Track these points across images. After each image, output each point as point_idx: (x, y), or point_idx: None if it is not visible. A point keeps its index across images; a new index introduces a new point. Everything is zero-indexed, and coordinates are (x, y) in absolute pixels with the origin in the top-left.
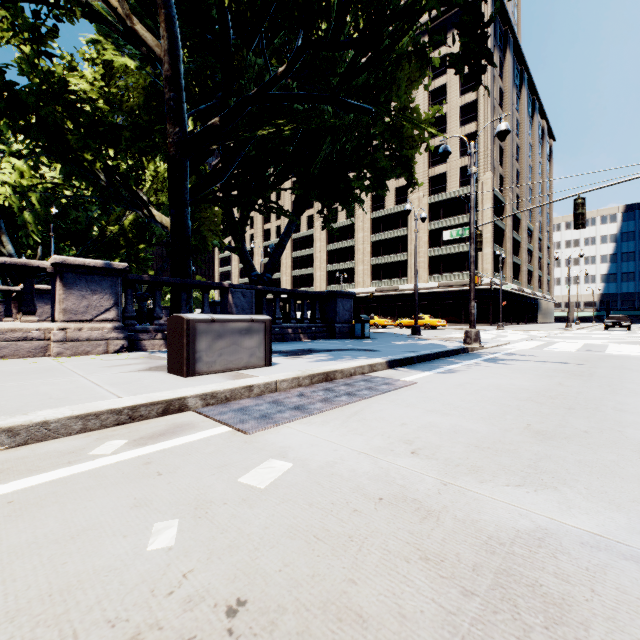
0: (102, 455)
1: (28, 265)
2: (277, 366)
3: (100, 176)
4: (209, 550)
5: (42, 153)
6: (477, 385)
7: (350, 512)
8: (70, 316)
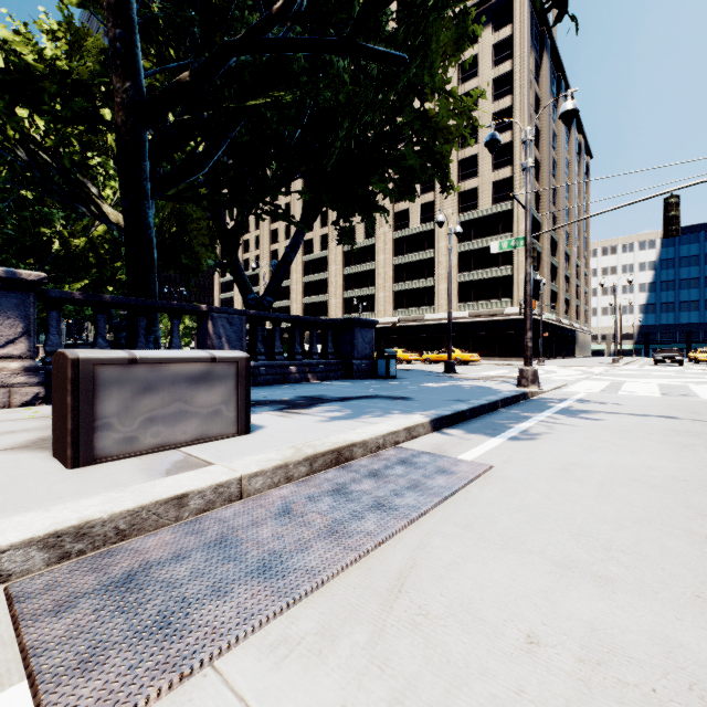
0: None
1: None
2: (258, 434)
3: (18, 151)
4: None
5: None
6: (593, 470)
7: None
8: None
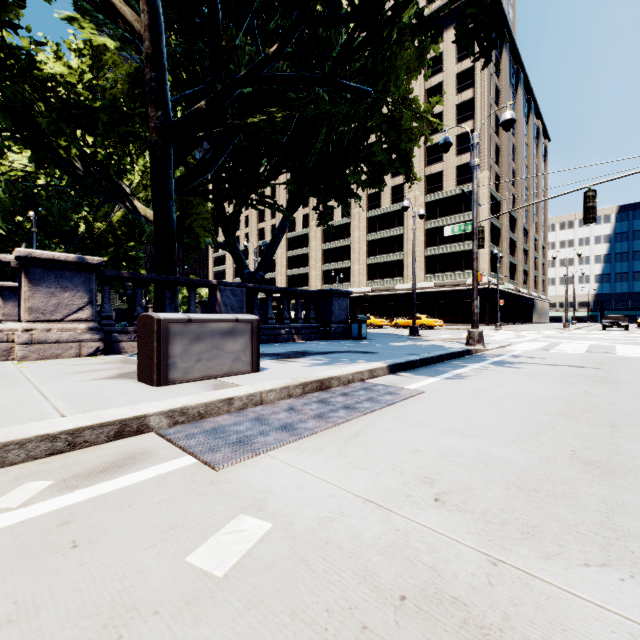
0: (7, 508)
1: None
2: (265, 372)
3: (76, 164)
4: None
5: (8, 136)
6: (493, 394)
7: (356, 633)
8: (37, 316)
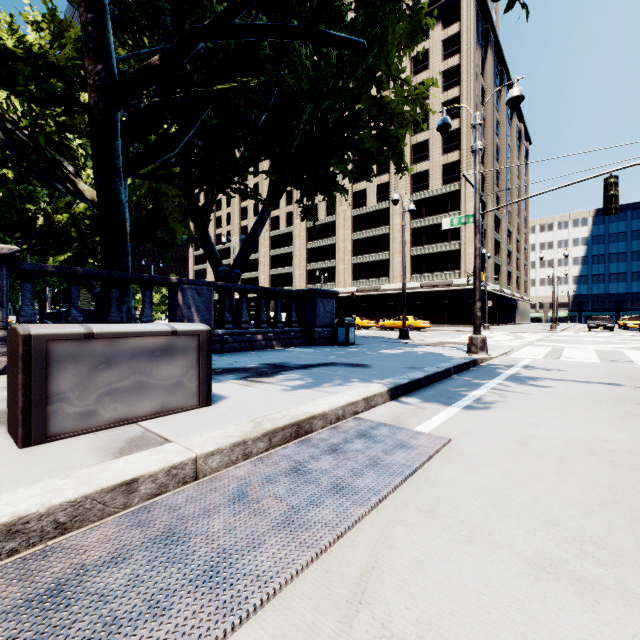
0: None
1: None
2: (219, 405)
3: None
4: None
5: None
6: (550, 443)
7: None
8: None
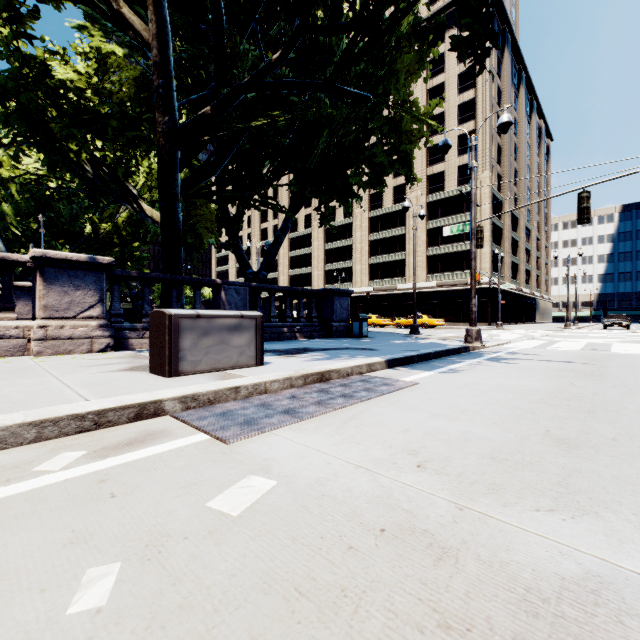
0: (51, 470)
1: (5, 259)
2: (269, 365)
3: (86, 167)
4: (151, 613)
5: (23, 142)
6: (483, 386)
7: (344, 550)
8: (51, 313)
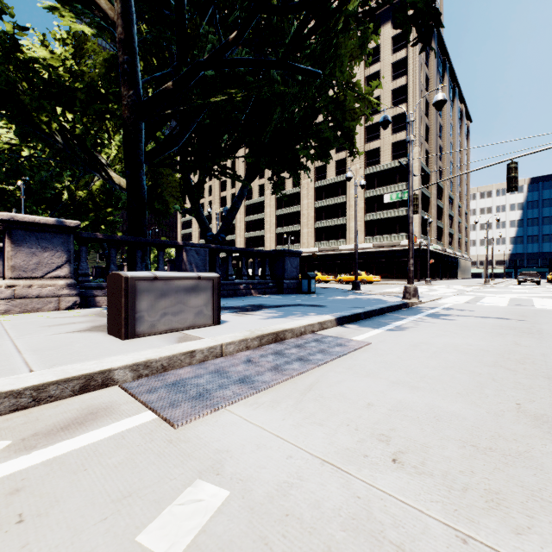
0: None
1: None
2: (225, 325)
3: (57, 137)
4: None
5: None
6: (433, 345)
7: None
8: (19, 273)
